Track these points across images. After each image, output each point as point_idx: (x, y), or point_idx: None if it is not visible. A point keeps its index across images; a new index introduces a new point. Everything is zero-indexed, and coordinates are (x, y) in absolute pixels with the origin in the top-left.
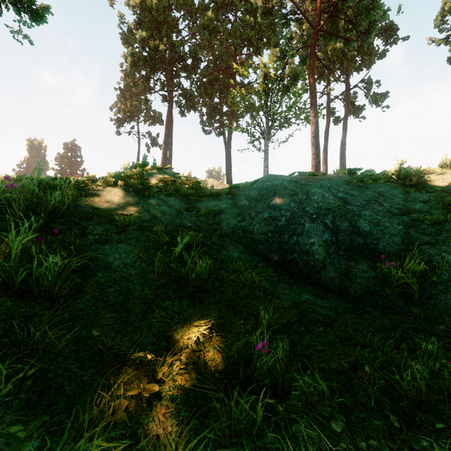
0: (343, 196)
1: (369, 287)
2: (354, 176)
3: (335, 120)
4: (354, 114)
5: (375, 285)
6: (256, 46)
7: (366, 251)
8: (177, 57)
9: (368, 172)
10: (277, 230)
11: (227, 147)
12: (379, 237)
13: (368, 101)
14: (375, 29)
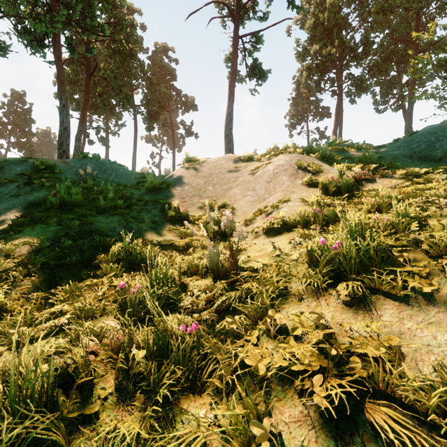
0: None
1: None
2: None
3: None
4: None
5: None
6: None
7: None
8: (347, 51)
9: None
10: (418, 151)
11: (407, 120)
12: None
13: None
14: None
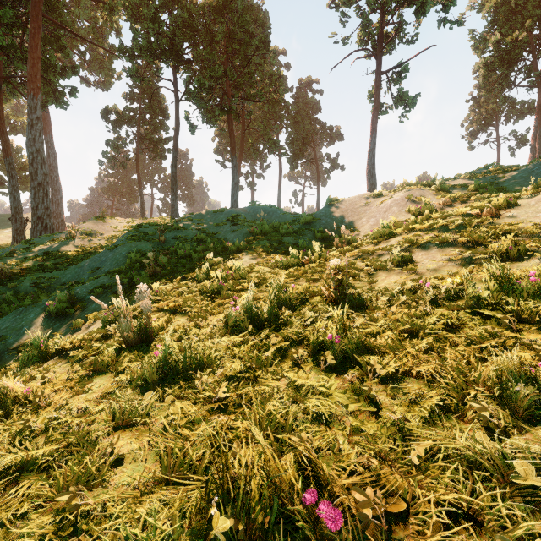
0: None
1: None
2: None
3: None
4: None
5: None
6: None
7: None
8: None
9: None
10: (535, 173)
11: None
12: None
13: None
14: None
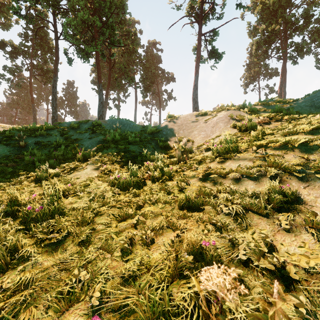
0: None
1: None
2: None
3: None
4: None
5: None
6: None
7: None
8: (289, 25)
9: None
10: (316, 103)
11: None
12: None
13: None
14: None
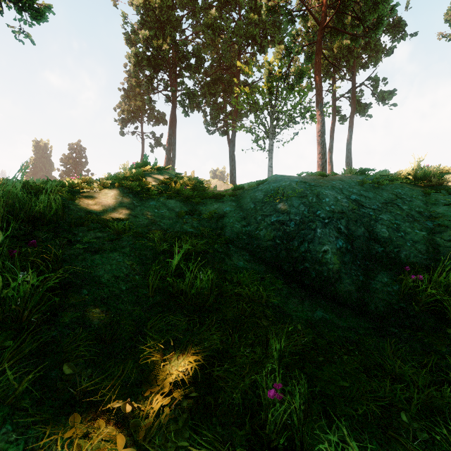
0: (357, 199)
1: (392, 303)
2: (367, 176)
3: (341, 119)
4: (361, 112)
5: (400, 300)
6: (260, 45)
7: (386, 260)
8: (180, 56)
9: (383, 172)
10: (286, 236)
11: (231, 147)
12: (400, 245)
13: (375, 99)
14: (384, 24)
